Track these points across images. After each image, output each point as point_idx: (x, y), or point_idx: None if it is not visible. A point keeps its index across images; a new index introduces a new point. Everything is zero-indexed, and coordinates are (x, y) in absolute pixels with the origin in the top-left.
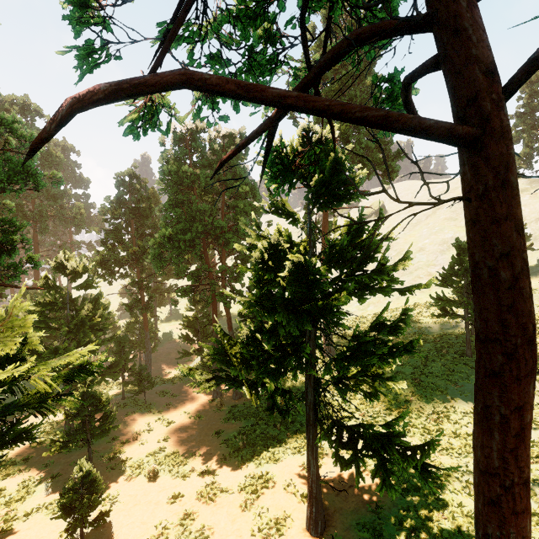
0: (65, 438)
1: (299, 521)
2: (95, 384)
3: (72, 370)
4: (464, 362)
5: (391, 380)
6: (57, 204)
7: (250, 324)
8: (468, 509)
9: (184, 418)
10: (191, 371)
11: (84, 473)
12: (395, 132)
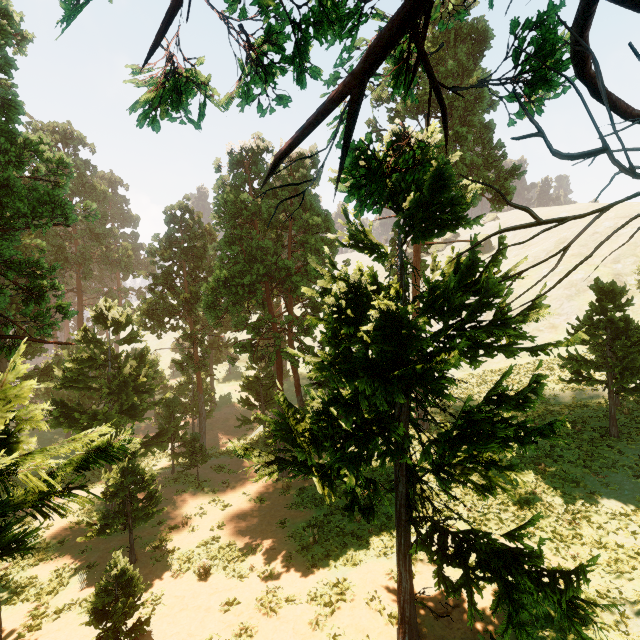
0: (102, 522)
1: None
2: (140, 456)
3: (88, 454)
4: (607, 444)
5: (511, 469)
6: (102, 245)
7: (322, 394)
8: None
9: (243, 501)
10: (247, 451)
11: (119, 571)
12: None
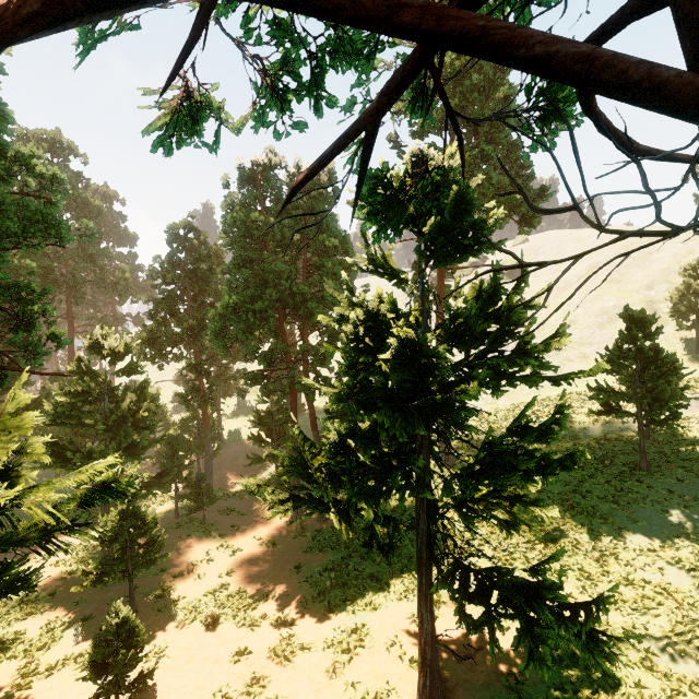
0: (99, 569)
1: (407, 697)
2: (140, 498)
3: (92, 490)
4: (637, 478)
5: (536, 504)
6: (96, 266)
7: (339, 426)
8: (651, 691)
9: (254, 546)
10: (259, 488)
11: (120, 620)
12: (603, 92)
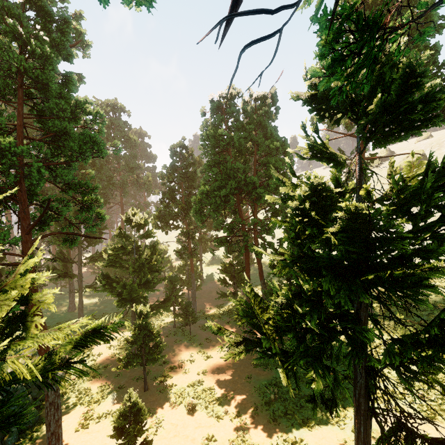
0: (126, 360)
1: None
2: (153, 314)
3: (86, 334)
4: None
5: None
6: (134, 174)
7: (287, 292)
8: None
9: (220, 355)
10: (220, 330)
11: (131, 403)
12: None
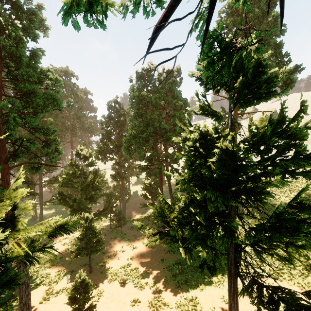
0: (76, 251)
1: None
2: (95, 220)
3: (55, 228)
4: None
5: (303, 247)
6: (80, 121)
7: (185, 199)
8: None
9: (143, 246)
10: (142, 226)
11: (81, 280)
12: None
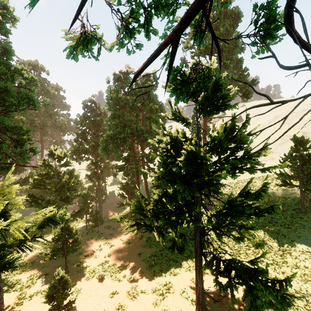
0: (52, 253)
1: None
2: (70, 221)
3: (44, 221)
4: (300, 216)
5: (252, 229)
6: (52, 119)
7: (158, 192)
8: None
9: (120, 243)
10: (122, 219)
11: (60, 277)
12: None
